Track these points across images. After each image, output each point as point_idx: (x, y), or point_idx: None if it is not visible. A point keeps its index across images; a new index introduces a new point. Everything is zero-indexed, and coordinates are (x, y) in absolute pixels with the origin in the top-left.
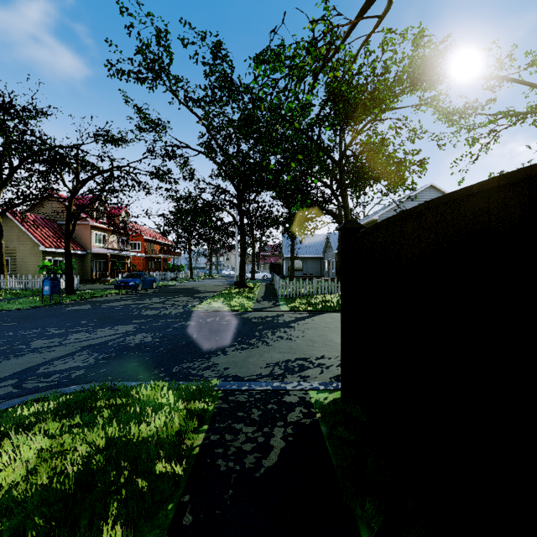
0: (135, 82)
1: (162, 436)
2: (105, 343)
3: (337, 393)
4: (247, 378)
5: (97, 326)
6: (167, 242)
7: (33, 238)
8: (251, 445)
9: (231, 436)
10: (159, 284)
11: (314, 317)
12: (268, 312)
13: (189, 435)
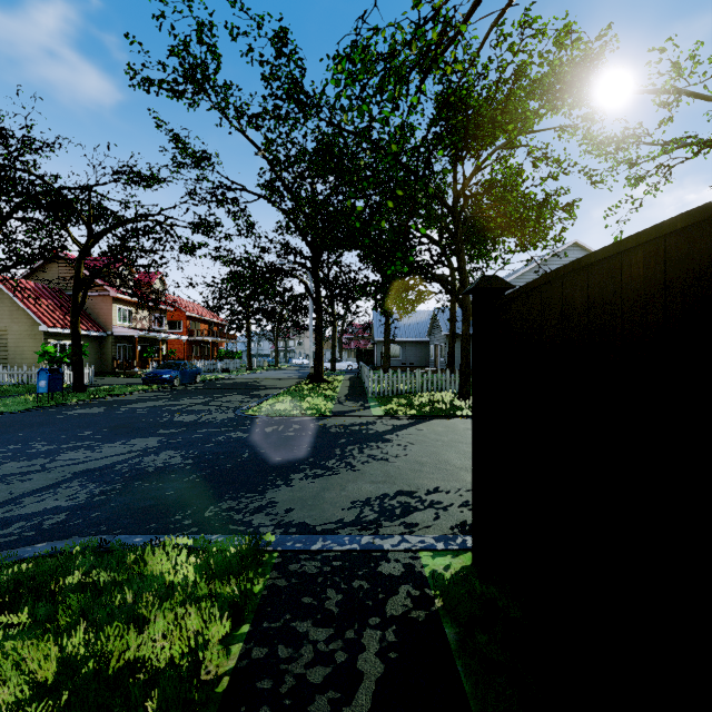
0: (169, 97)
1: (161, 659)
2: (110, 467)
3: (466, 556)
4: (321, 529)
5: (106, 440)
6: (218, 321)
7: (31, 314)
8: (323, 672)
9: (288, 650)
10: (206, 378)
11: (419, 425)
12: (354, 417)
13: (214, 646)
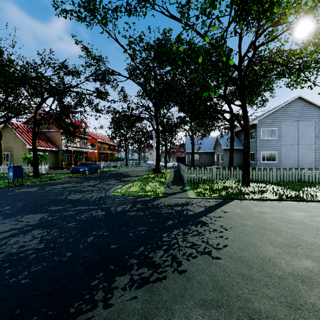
0: (77, 21)
1: None
2: None
3: None
4: None
5: (8, 215)
6: (112, 143)
7: (22, 140)
8: None
9: None
10: (104, 170)
11: (223, 207)
12: (177, 198)
13: None
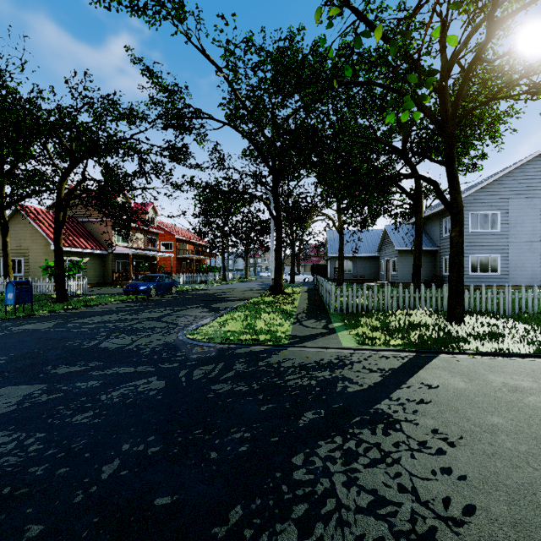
0: (131, 16)
1: None
2: None
3: None
4: None
5: None
6: (201, 243)
7: (44, 236)
8: None
9: None
10: (184, 288)
11: (421, 373)
12: (319, 349)
13: None
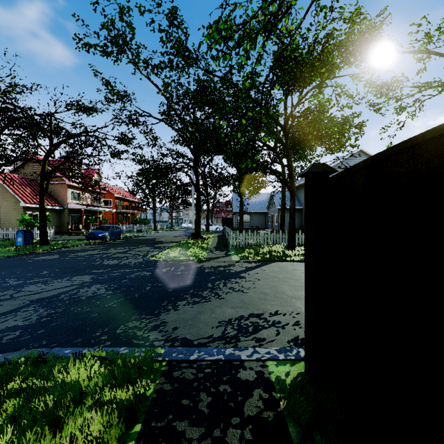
0: (101, 55)
1: None
2: (56, 296)
3: (300, 364)
4: (197, 342)
5: (56, 277)
6: (135, 200)
7: (15, 195)
8: None
9: None
10: (126, 235)
11: (263, 267)
12: (220, 262)
13: None
